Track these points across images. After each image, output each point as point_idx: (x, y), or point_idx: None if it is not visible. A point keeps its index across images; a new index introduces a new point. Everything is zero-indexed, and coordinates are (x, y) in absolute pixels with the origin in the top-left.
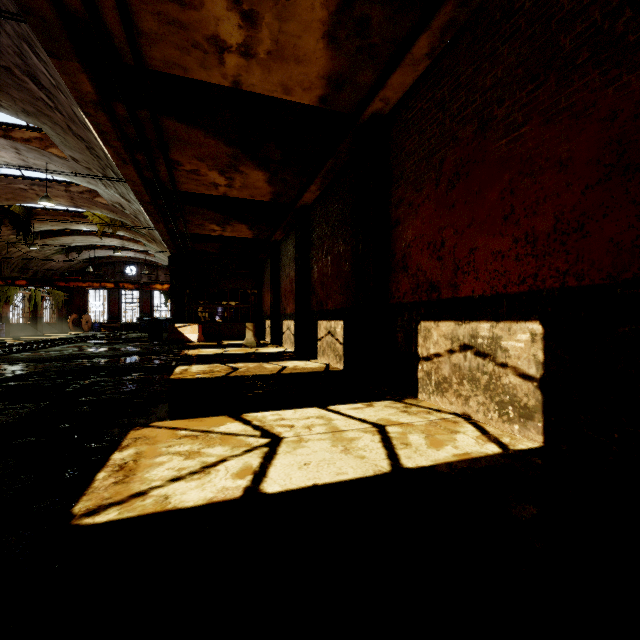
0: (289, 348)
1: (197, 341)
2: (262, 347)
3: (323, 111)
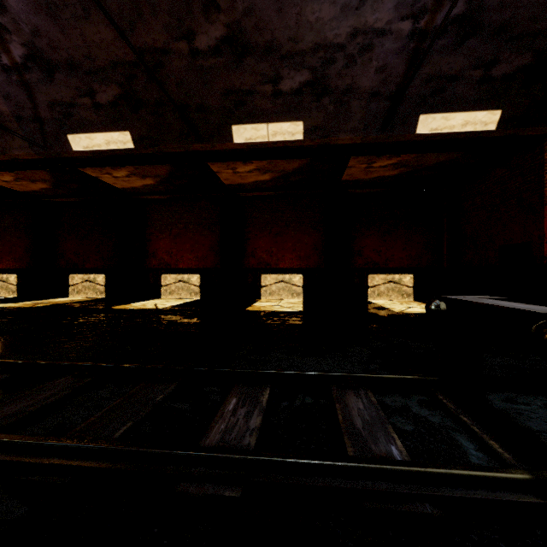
0: (4, 296)
1: None
2: None
3: (119, 189)
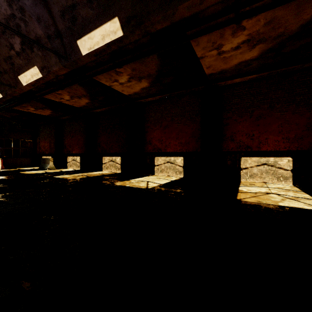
0: (75, 169)
1: (1, 169)
2: (57, 169)
3: (127, 96)
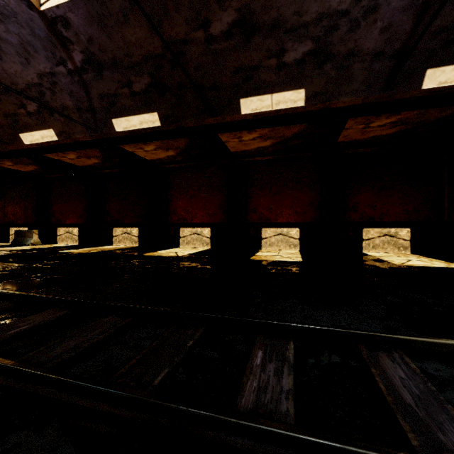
0: (70, 244)
1: None
2: (44, 245)
3: (149, 160)
